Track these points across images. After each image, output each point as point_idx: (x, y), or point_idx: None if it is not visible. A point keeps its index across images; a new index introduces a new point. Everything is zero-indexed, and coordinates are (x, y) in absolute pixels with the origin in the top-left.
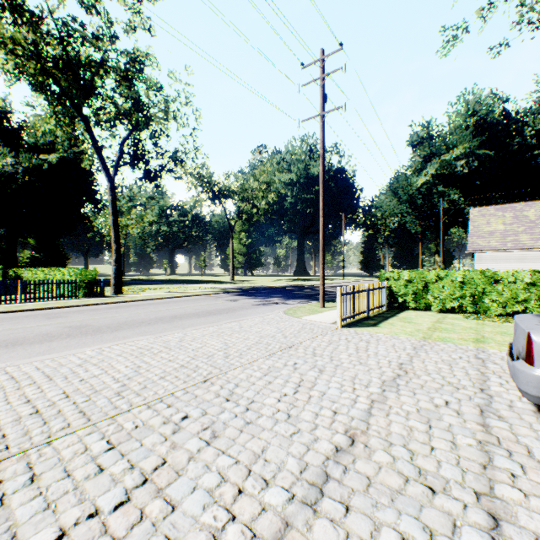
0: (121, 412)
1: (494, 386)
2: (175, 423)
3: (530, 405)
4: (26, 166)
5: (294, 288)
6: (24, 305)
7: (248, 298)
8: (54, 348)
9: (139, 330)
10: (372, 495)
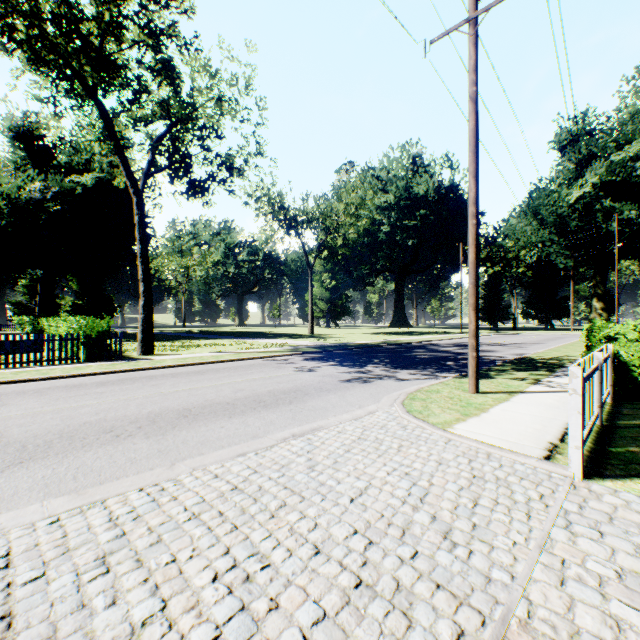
0: None
1: None
2: None
3: None
4: (56, 191)
5: (398, 346)
6: None
7: (331, 364)
8: None
9: (70, 464)
10: None
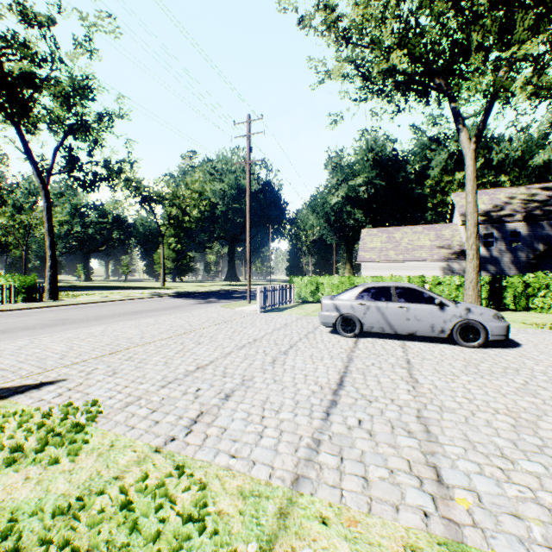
0: (151, 342)
1: (321, 327)
2: (180, 343)
3: (328, 330)
4: None
5: (227, 291)
6: None
7: (188, 299)
8: (66, 328)
9: (117, 319)
10: (259, 347)
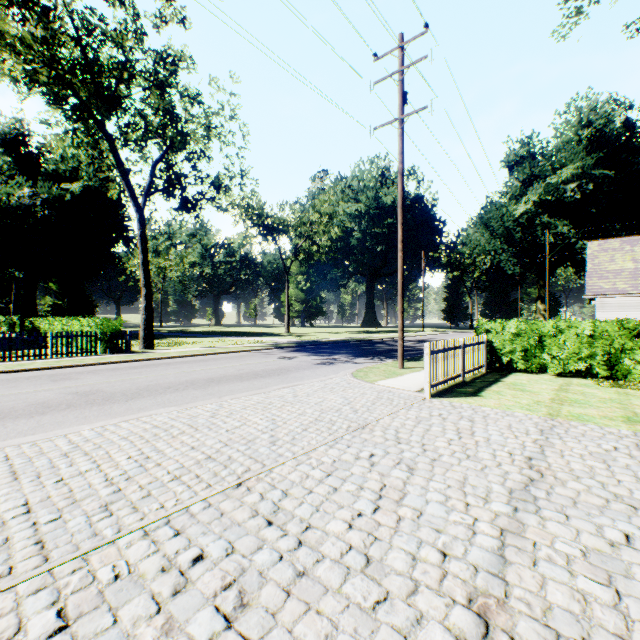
0: (99, 544)
1: None
2: (179, 572)
3: None
4: (45, 197)
5: (363, 342)
6: (31, 363)
7: (306, 355)
8: (43, 424)
9: (162, 398)
10: None
